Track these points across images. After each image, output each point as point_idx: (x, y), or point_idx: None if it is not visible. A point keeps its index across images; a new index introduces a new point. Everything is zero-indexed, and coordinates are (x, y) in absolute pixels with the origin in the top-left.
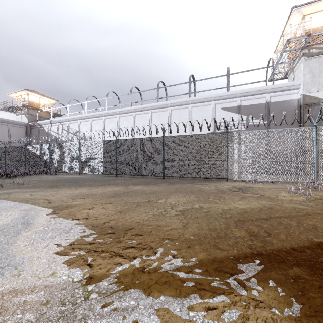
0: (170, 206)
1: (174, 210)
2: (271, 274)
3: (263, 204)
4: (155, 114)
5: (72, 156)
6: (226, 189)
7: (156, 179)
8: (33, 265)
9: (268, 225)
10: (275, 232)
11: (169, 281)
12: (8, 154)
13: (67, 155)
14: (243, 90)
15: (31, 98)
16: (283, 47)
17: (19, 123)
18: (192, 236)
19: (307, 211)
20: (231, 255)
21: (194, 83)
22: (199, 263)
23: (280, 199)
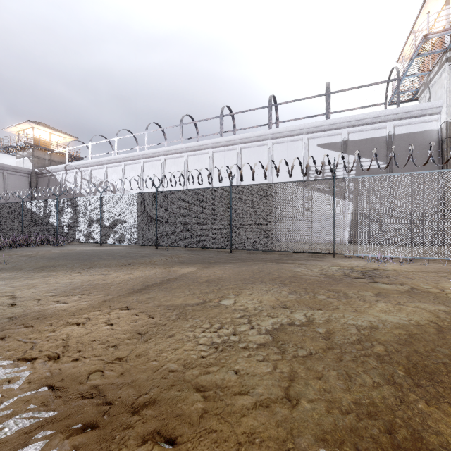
0: (246, 315)
1: (256, 330)
2: None
3: (431, 311)
4: (218, 155)
5: (90, 218)
6: (339, 274)
7: (218, 254)
8: None
9: None
10: None
11: None
12: None
13: (84, 215)
14: (351, 117)
15: (37, 133)
16: (416, 49)
17: (20, 170)
18: (321, 450)
19: None
20: None
21: (276, 108)
22: None
23: None
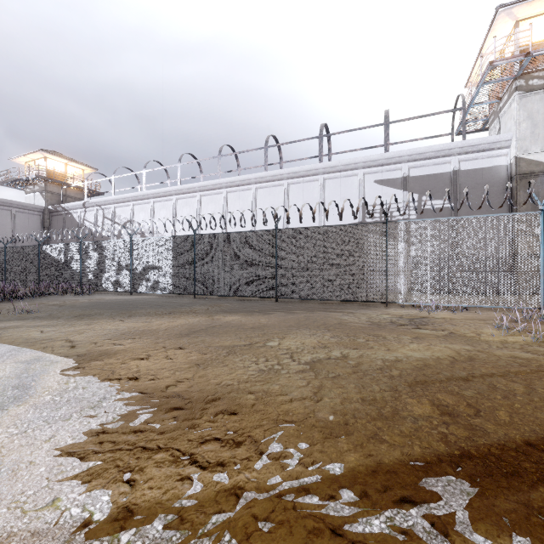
0: (289, 353)
1: (296, 362)
2: (497, 503)
3: (455, 350)
4: (262, 191)
5: (119, 263)
6: (386, 321)
7: (263, 303)
8: (16, 481)
9: (472, 392)
10: (488, 408)
11: (289, 522)
12: (10, 260)
13: (111, 261)
14: (412, 150)
15: (50, 164)
16: (482, 76)
17: (30, 207)
18: (331, 416)
19: (538, 363)
20: (410, 457)
21: (328, 138)
22: (348, 477)
23: (484, 339)
